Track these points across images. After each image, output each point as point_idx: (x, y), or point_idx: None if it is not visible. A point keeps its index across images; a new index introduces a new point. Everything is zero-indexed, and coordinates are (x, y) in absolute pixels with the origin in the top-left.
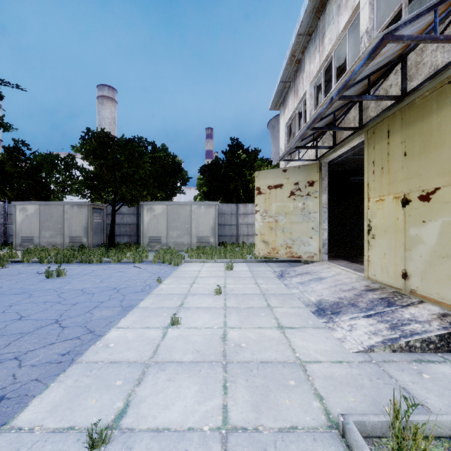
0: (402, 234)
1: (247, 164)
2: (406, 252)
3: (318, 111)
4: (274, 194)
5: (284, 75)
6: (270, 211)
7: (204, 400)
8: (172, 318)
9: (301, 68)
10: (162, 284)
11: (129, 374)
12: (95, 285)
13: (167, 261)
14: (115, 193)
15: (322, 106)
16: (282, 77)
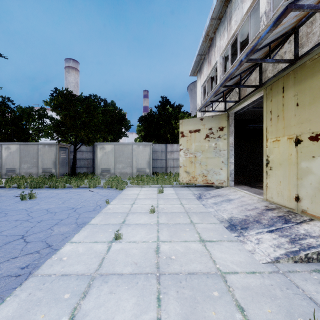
0: (295, 166)
1: (173, 115)
2: (298, 180)
3: (230, 72)
4: (194, 137)
5: (200, 49)
6: (191, 149)
7: (141, 313)
8: (115, 234)
9: (213, 44)
10: (109, 204)
11: (76, 287)
12: (58, 205)
13: (114, 186)
14: (76, 136)
15: (233, 68)
16: (199, 51)
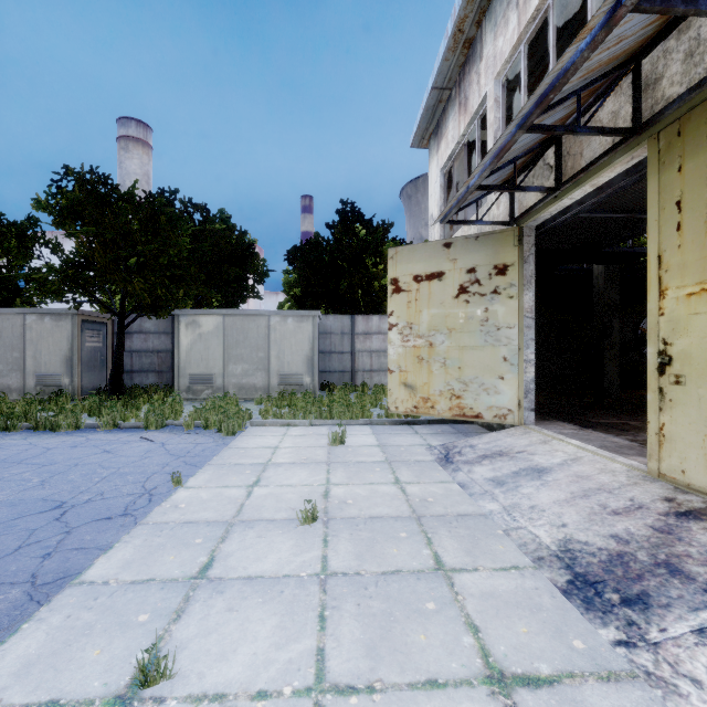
0: None
1: (371, 246)
2: None
3: (562, 63)
4: (426, 292)
5: (440, 73)
6: (419, 326)
7: None
8: (141, 663)
9: (476, 55)
10: (182, 488)
11: None
12: (18, 494)
13: (213, 425)
14: (125, 293)
15: (578, 41)
16: (436, 77)
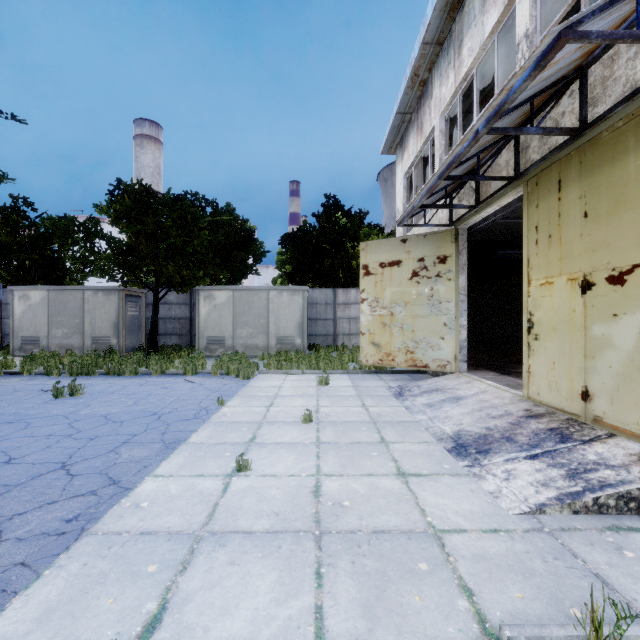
0: (581, 333)
1: (349, 232)
2: (587, 361)
3: (456, 151)
4: (389, 275)
5: (402, 102)
6: (383, 300)
7: (286, 598)
8: (238, 460)
9: (428, 93)
10: (225, 407)
11: (169, 553)
12: (126, 408)
13: (233, 373)
14: (159, 273)
15: (462, 144)
16: (399, 106)
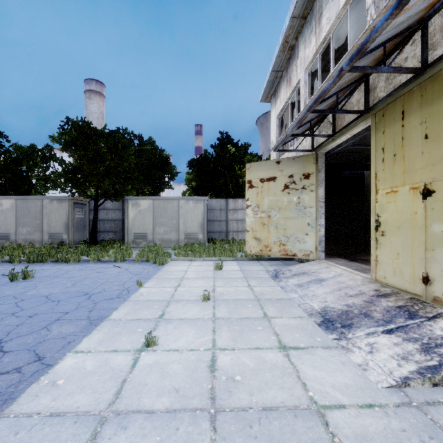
0: (422, 231)
1: (237, 158)
2: (427, 252)
3: (323, 88)
4: (267, 188)
5: (276, 63)
6: (263, 206)
7: None
8: (146, 337)
9: (295, 55)
10: (142, 287)
11: (72, 439)
12: (64, 289)
13: (151, 260)
14: (98, 187)
15: (328, 81)
16: (274, 65)
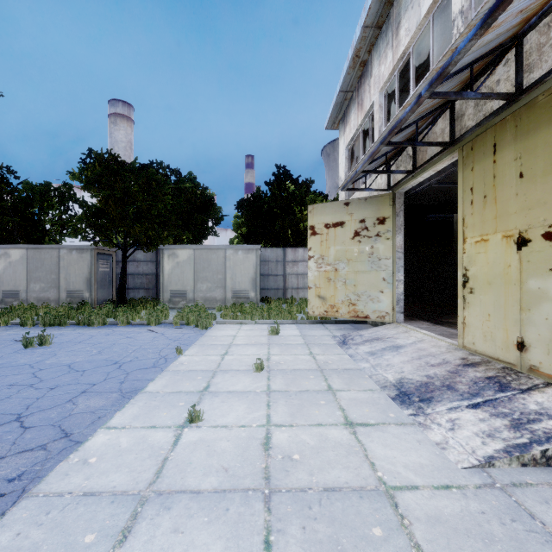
0: (517, 287)
1: (297, 198)
2: (522, 313)
3: (398, 117)
4: (333, 235)
5: (345, 82)
6: (328, 257)
7: None
8: (190, 412)
9: (368, 72)
10: (183, 355)
11: (110, 519)
12: (90, 357)
13: (192, 323)
14: (127, 234)
15: (404, 108)
16: (342, 84)
